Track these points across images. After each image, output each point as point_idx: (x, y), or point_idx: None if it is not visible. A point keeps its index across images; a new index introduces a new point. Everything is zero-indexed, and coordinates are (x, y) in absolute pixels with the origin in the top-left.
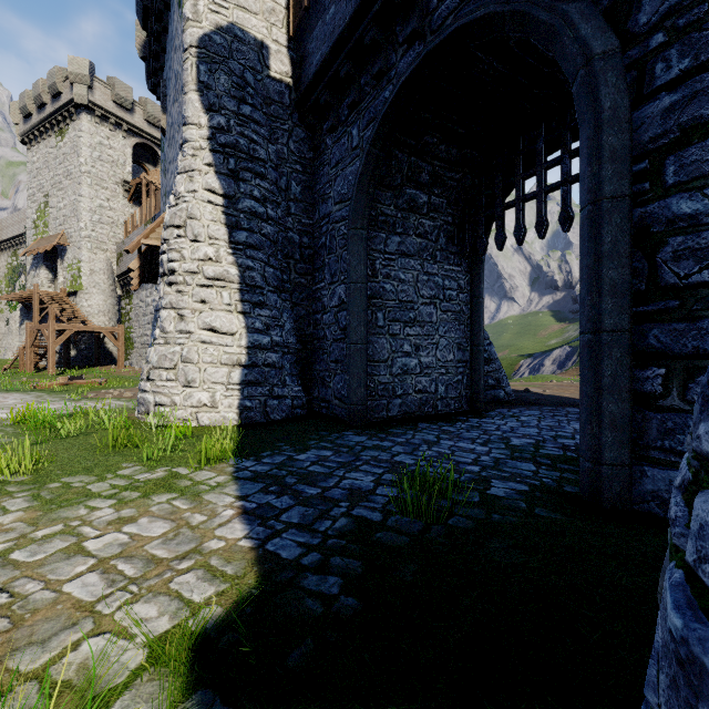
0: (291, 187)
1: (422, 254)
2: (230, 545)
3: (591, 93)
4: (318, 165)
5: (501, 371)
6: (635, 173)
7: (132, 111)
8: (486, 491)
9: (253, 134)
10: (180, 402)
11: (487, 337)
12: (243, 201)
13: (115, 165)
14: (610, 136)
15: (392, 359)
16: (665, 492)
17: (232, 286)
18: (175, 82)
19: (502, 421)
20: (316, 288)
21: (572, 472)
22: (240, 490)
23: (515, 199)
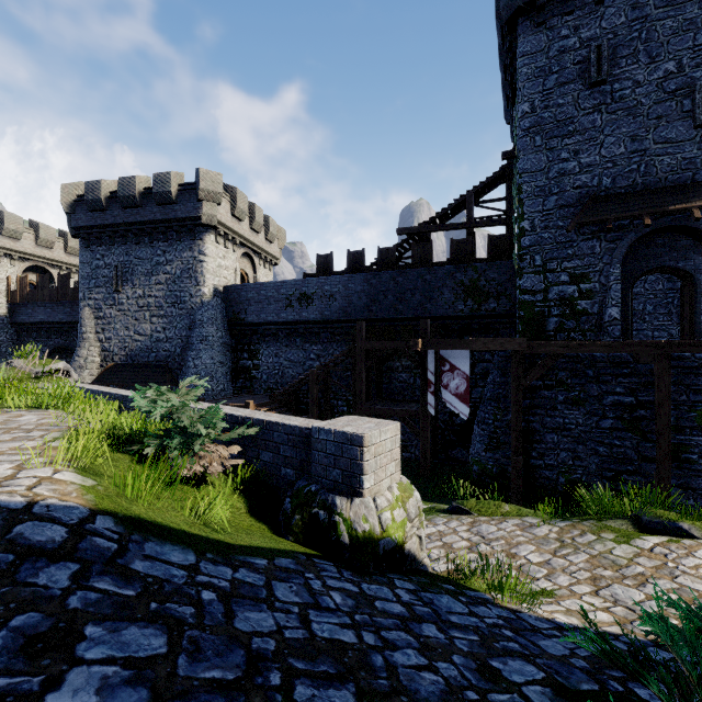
0: (8, 350)
1: None
2: None
3: None
4: (21, 343)
5: None
6: None
7: None
8: None
9: None
10: None
11: None
12: None
13: None
14: None
15: None
16: None
17: None
18: None
19: None
20: None
21: None
22: None
23: None
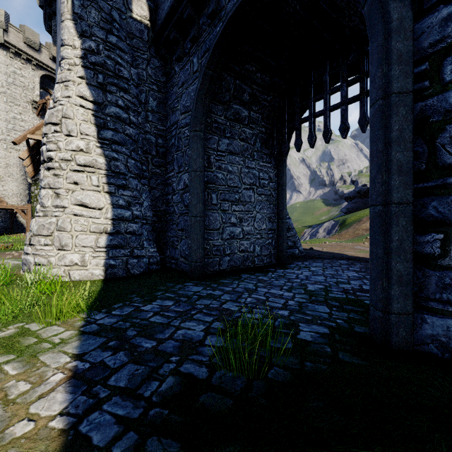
0: (149, 101)
1: (244, 153)
2: (39, 428)
3: (381, 8)
4: (169, 86)
5: (296, 236)
6: (416, 74)
7: (39, 51)
8: (297, 335)
9: (118, 58)
10: (55, 262)
11: (287, 213)
12: (109, 107)
13: (26, 89)
14: (398, 42)
15: (223, 228)
16: (443, 336)
17: (100, 172)
18: (58, 17)
19: (299, 271)
20: (168, 176)
21: (355, 312)
22: (80, 346)
23: (309, 116)
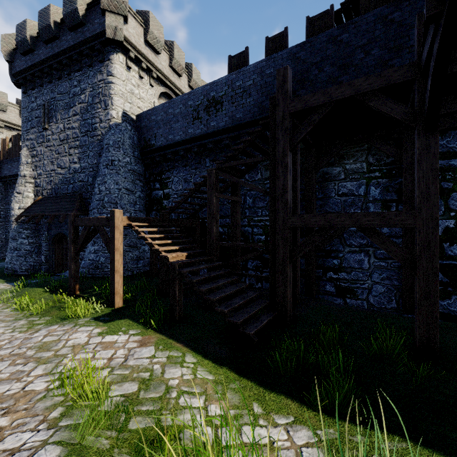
0: None
1: None
2: None
3: None
4: (7, 194)
5: None
6: None
7: None
8: None
9: None
10: None
11: None
12: None
13: None
14: None
15: None
16: None
17: None
18: None
19: None
20: (6, 226)
21: None
22: None
23: None
